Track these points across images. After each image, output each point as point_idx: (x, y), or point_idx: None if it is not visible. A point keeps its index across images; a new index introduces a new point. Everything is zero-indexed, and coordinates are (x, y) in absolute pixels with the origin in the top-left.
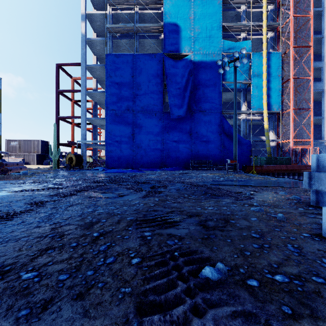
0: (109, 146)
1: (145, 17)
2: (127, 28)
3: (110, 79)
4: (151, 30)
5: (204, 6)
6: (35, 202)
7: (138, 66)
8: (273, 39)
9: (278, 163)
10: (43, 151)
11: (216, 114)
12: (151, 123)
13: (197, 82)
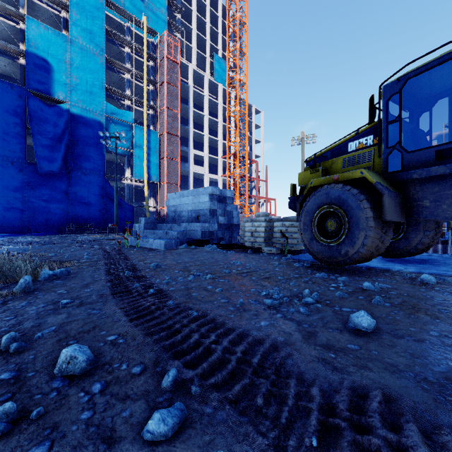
0: None
1: None
2: None
3: None
4: (3, 47)
5: (84, 57)
6: None
7: None
8: (153, 117)
9: None
10: None
11: (99, 176)
12: (3, 173)
13: (75, 137)
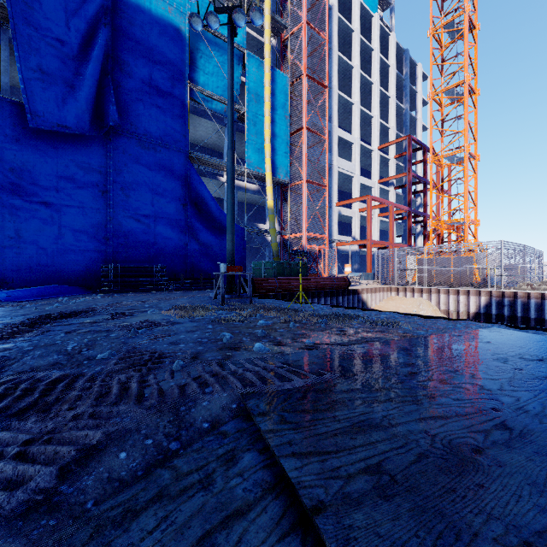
0: None
1: None
2: None
3: None
4: None
5: None
6: None
7: None
8: (275, 53)
9: (293, 274)
10: None
11: (176, 156)
12: None
13: (124, 54)
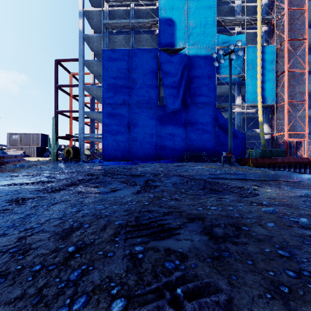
0: (105, 139)
1: (141, 13)
2: (123, 24)
3: (107, 73)
4: (146, 26)
5: (198, 1)
6: (16, 199)
7: (134, 61)
8: (267, 33)
9: (273, 156)
10: (42, 144)
11: (211, 108)
12: (146, 116)
13: (192, 76)
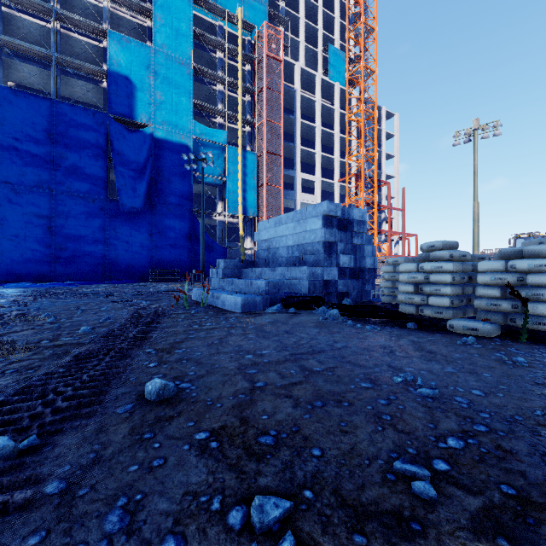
0: None
1: (73, 41)
2: (37, 52)
3: (1, 128)
4: (85, 71)
5: (169, 69)
6: (15, 303)
7: (61, 121)
8: (250, 135)
9: None
10: None
11: (186, 212)
12: (85, 212)
13: (160, 166)
